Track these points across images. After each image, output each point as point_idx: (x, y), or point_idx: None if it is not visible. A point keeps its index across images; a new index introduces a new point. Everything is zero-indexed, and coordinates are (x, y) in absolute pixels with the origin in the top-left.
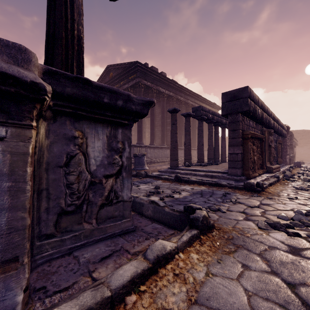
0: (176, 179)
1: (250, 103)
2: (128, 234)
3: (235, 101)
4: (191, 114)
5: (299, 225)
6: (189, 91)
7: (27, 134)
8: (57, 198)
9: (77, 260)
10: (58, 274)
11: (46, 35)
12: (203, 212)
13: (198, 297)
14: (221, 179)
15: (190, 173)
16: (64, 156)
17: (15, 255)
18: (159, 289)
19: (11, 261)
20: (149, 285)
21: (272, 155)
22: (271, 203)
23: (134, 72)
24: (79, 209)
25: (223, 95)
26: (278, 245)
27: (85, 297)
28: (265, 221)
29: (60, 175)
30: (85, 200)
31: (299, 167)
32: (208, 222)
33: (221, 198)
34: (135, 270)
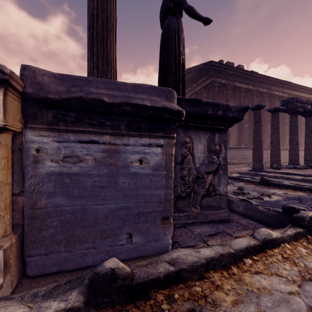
0: (262, 182)
1: None
2: (225, 223)
3: None
4: (280, 108)
5: None
6: (274, 80)
7: (172, 143)
8: (176, 186)
9: (191, 232)
10: (182, 237)
11: (160, 69)
12: (309, 213)
13: (311, 277)
14: None
15: (280, 176)
16: (179, 156)
17: (167, 215)
18: (270, 262)
19: (165, 218)
20: (260, 257)
21: None
22: None
23: (208, 73)
24: (189, 195)
25: None
26: None
27: (216, 248)
28: None
29: (177, 169)
30: (192, 190)
31: None
32: None
33: None
34: (248, 242)
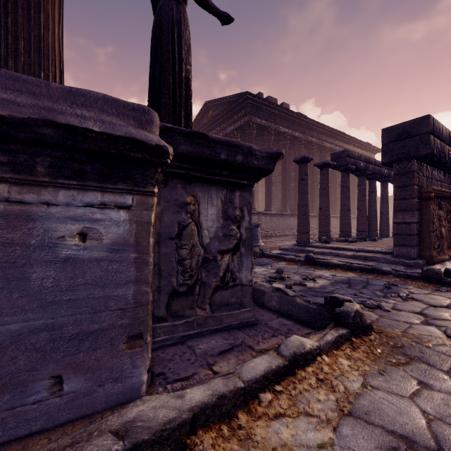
0: (307, 261)
1: (433, 142)
2: (248, 328)
3: (406, 140)
4: (329, 164)
5: None
6: (325, 128)
7: (150, 202)
8: (168, 276)
9: (192, 350)
10: (174, 362)
11: (150, 82)
12: (355, 305)
13: (352, 409)
14: (381, 263)
15: (328, 252)
16: (175, 226)
17: (140, 331)
18: (298, 392)
19: (136, 337)
20: (285, 386)
21: None
22: None
23: (243, 108)
24: (191, 290)
25: (385, 132)
26: None
27: (216, 384)
28: None
29: (172, 248)
30: (197, 280)
31: None
32: (362, 320)
33: (381, 291)
34: (269, 364)
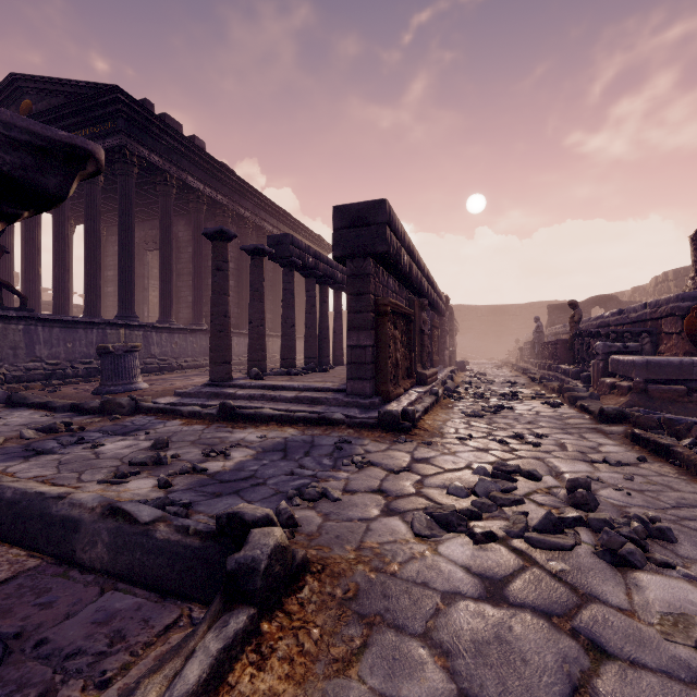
0: (223, 414)
1: (390, 237)
2: None
3: (362, 229)
4: (265, 250)
5: (489, 507)
6: (264, 200)
7: None
8: None
9: None
10: None
11: None
12: (274, 534)
13: None
14: (333, 406)
15: (260, 394)
16: None
17: None
18: None
19: None
20: None
21: (426, 349)
22: (432, 456)
23: (109, 117)
24: None
25: (337, 211)
26: (461, 582)
27: None
28: (427, 509)
29: None
30: None
31: (463, 372)
32: (288, 561)
33: (330, 458)
34: None
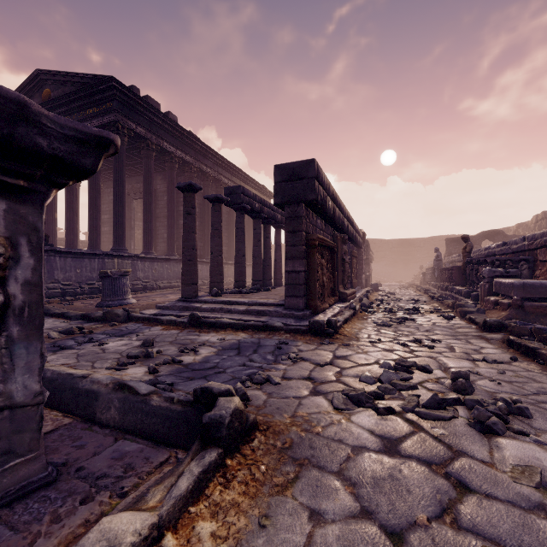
0: (192, 322)
1: (317, 188)
2: (25, 501)
3: (296, 182)
4: (222, 198)
5: (390, 390)
6: (221, 159)
7: None
8: None
9: None
10: None
11: None
12: (234, 401)
13: None
14: (274, 317)
15: (219, 308)
16: None
17: None
18: None
19: None
20: None
21: (347, 274)
22: (349, 354)
23: (107, 100)
24: None
25: (277, 168)
26: (366, 440)
27: None
28: (344, 391)
29: None
30: None
31: (376, 292)
32: (243, 420)
33: (272, 354)
34: None
